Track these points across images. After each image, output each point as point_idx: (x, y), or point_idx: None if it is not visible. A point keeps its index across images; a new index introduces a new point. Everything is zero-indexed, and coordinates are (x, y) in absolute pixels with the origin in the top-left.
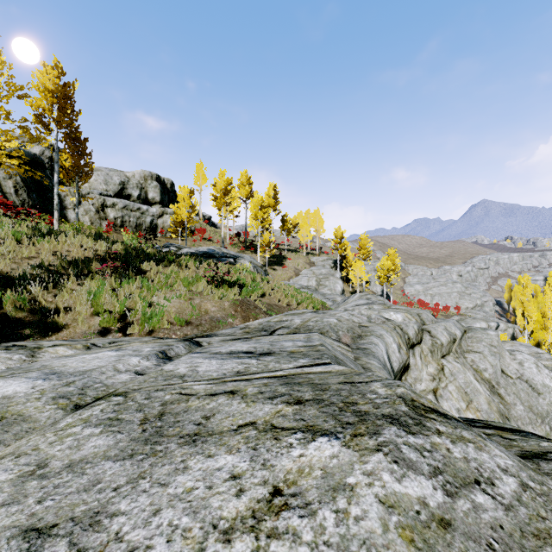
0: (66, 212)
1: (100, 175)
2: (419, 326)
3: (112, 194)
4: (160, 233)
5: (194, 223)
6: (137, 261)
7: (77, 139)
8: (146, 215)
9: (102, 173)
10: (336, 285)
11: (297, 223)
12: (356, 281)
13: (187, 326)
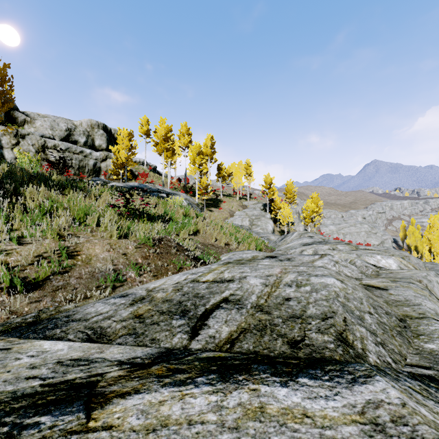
0: (3, 151)
1: (46, 121)
2: None
3: (58, 139)
4: (104, 176)
5: (134, 165)
6: (17, 185)
7: None
8: (89, 158)
9: (48, 120)
10: (268, 224)
11: (231, 172)
12: (284, 222)
13: (30, 292)
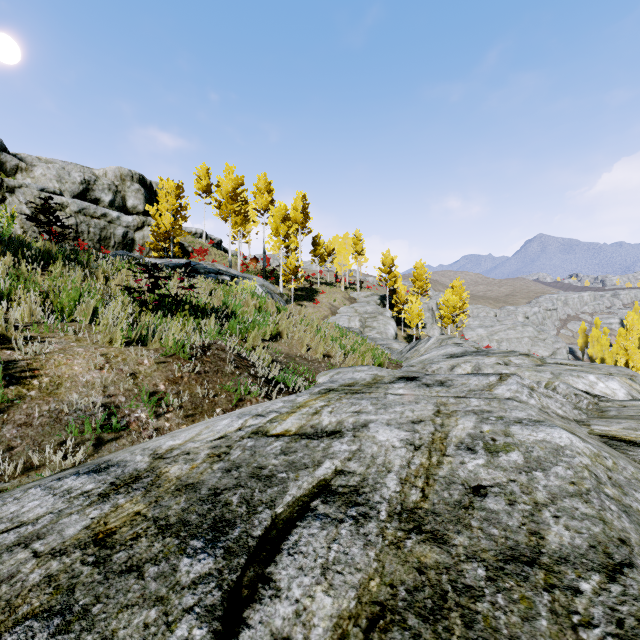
0: None
1: (51, 168)
2: None
3: (69, 196)
4: (139, 252)
5: (184, 235)
6: None
7: None
8: (116, 225)
9: (54, 166)
10: (388, 326)
11: (333, 250)
12: (412, 322)
13: None
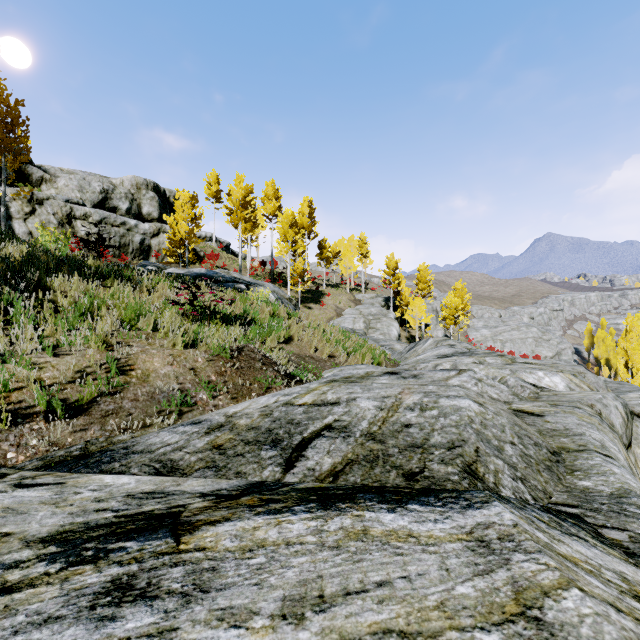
0: (12, 223)
1: (73, 179)
2: (625, 405)
3: (90, 205)
4: (155, 258)
5: (198, 242)
6: (42, 274)
7: (1, 98)
8: (134, 232)
9: (76, 177)
10: (391, 327)
11: (339, 252)
12: (415, 323)
13: (73, 418)
